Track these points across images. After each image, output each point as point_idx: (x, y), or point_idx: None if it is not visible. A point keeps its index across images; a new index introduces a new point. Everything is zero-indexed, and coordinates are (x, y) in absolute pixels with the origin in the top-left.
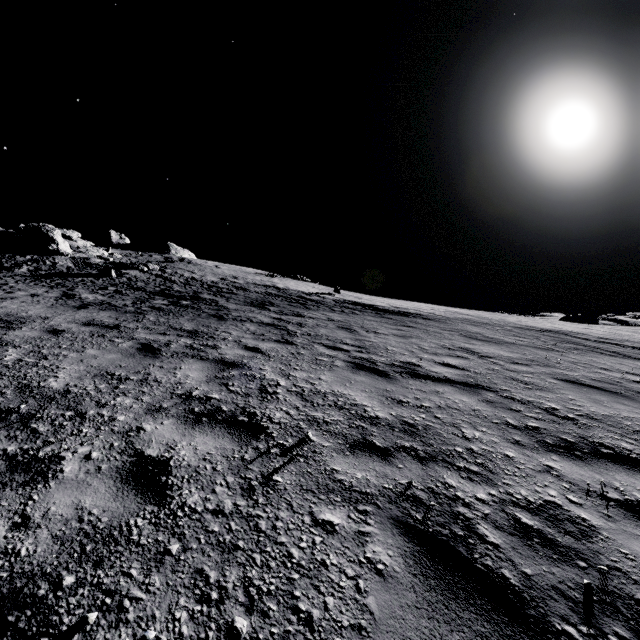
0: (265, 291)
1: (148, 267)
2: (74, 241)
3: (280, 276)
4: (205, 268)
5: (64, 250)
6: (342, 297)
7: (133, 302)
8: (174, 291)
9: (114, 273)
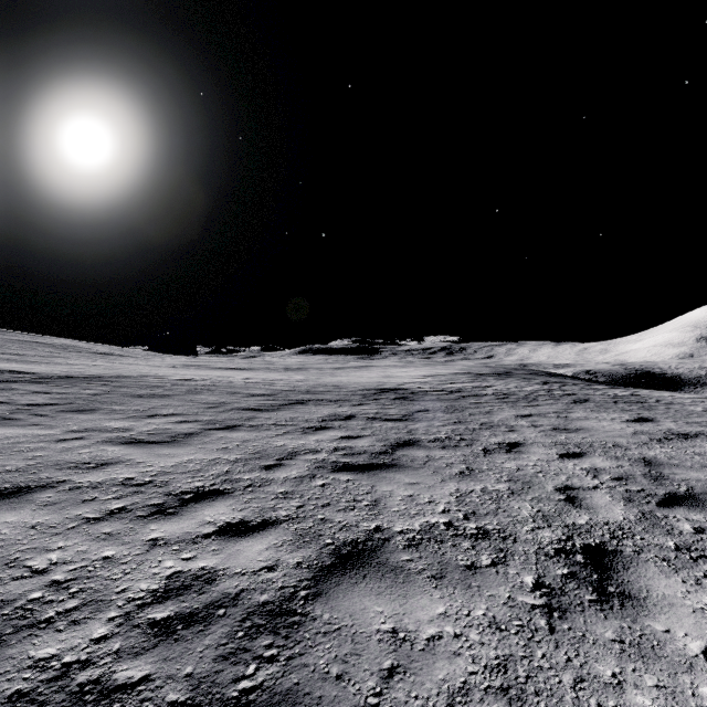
0: None
1: None
2: None
3: None
4: None
5: None
6: None
7: None
8: None
9: None
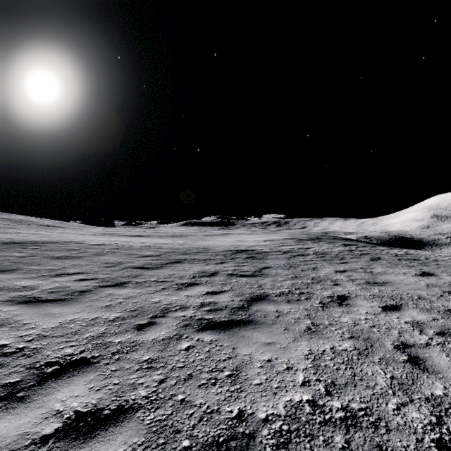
0: None
1: None
2: None
3: None
4: None
5: None
6: None
7: None
8: None
9: None
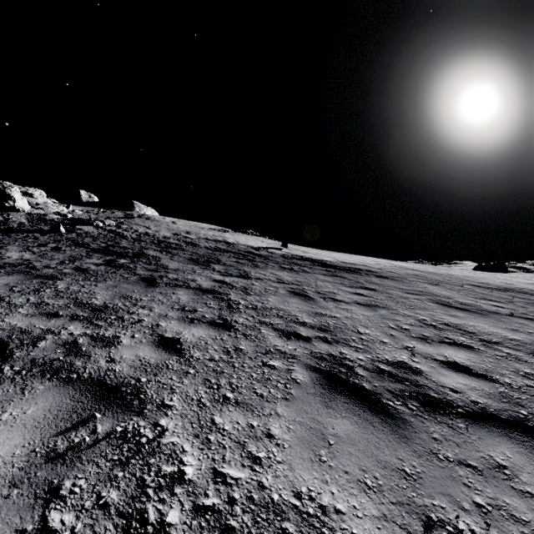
0: (214, 246)
1: (104, 223)
2: (34, 198)
3: (232, 231)
4: (161, 224)
5: (21, 206)
6: (289, 251)
7: (61, 262)
8: (119, 247)
9: (63, 229)
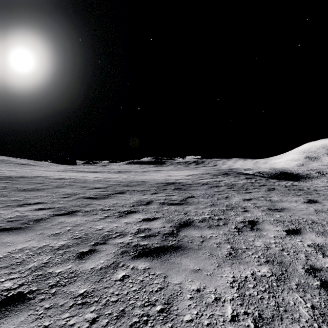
0: None
1: None
2: None
3: None
4: None
5: None
6: None
7: None
8: None
9: None
